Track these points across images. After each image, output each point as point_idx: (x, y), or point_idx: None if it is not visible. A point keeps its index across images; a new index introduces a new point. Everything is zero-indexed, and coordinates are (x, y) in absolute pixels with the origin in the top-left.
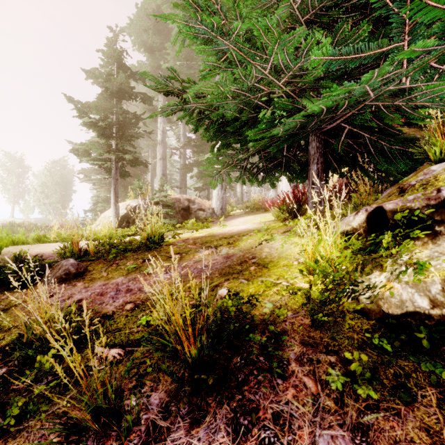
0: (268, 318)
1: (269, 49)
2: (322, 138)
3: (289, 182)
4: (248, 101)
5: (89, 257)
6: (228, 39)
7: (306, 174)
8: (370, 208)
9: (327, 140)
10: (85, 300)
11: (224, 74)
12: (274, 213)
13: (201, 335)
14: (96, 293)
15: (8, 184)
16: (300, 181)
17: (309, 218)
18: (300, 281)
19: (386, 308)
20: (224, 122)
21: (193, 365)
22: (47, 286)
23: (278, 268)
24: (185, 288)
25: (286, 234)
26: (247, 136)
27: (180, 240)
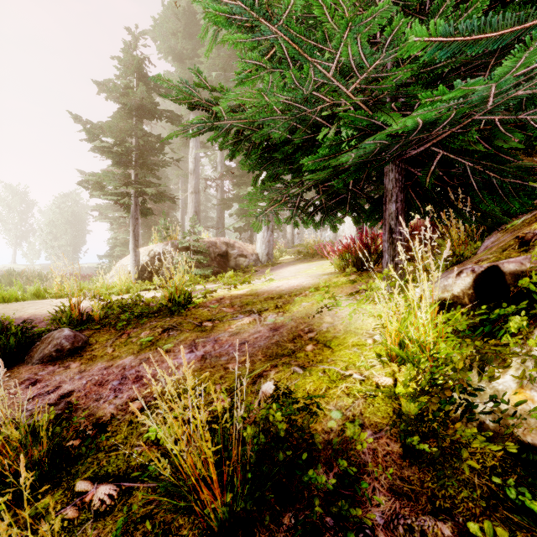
0: (336, 443)
1: (335, 38)
2: (403, 167)
3: (355, 224)
4: (303, 117)
5: (92, 325)
6: (275, 22)
7: (378, 215)
8: (479, 268)
9: (408, 170)
10: (77, 393)
11: (271, 76)
12: (334, 262)
13: (234, 475)
14: (94, 382)
15: (9, 223)
16: (371, 224)
17: (386, 277)
18: (379, 373)
19: (522, 433)
20: (271, 145)
21: (220, 532)
22: (31, 367)
23: (345, 348)
24: (215, 377)
25: (355, 298)
26: (302, 165)
27: (213, 299)
